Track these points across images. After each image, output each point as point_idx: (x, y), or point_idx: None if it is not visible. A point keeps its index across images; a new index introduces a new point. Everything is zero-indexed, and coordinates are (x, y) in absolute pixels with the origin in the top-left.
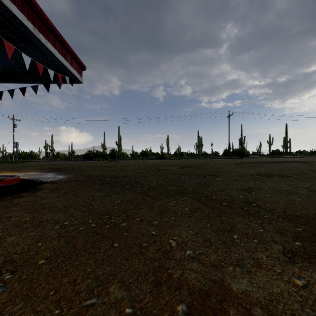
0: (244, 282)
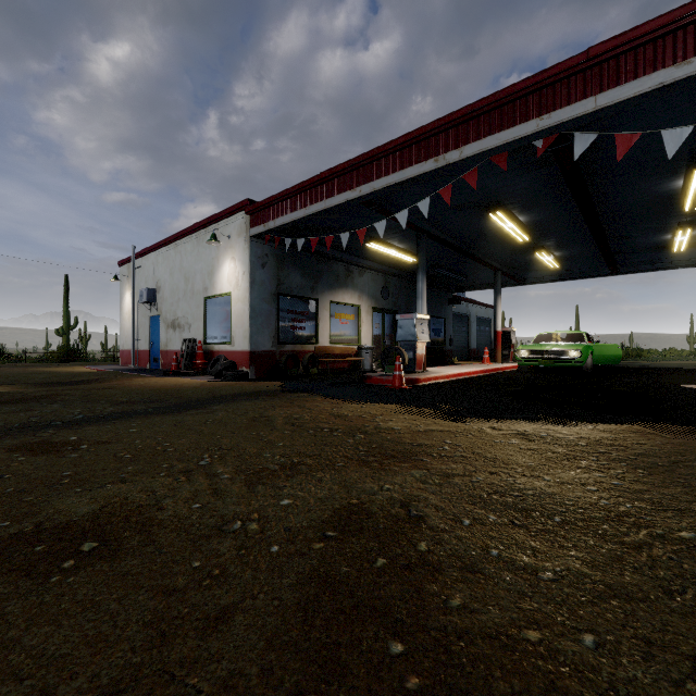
0: (416, 474)
